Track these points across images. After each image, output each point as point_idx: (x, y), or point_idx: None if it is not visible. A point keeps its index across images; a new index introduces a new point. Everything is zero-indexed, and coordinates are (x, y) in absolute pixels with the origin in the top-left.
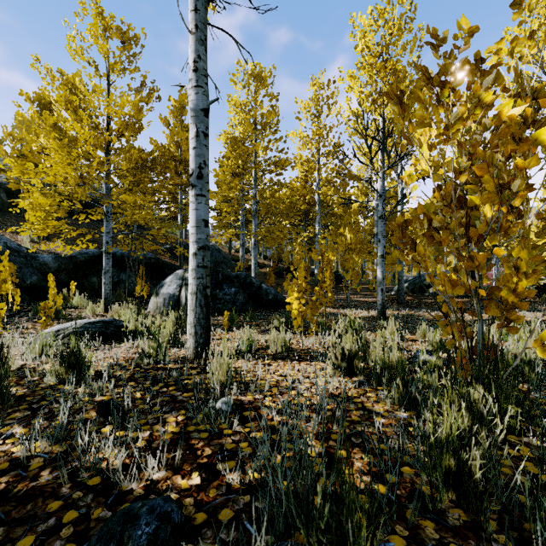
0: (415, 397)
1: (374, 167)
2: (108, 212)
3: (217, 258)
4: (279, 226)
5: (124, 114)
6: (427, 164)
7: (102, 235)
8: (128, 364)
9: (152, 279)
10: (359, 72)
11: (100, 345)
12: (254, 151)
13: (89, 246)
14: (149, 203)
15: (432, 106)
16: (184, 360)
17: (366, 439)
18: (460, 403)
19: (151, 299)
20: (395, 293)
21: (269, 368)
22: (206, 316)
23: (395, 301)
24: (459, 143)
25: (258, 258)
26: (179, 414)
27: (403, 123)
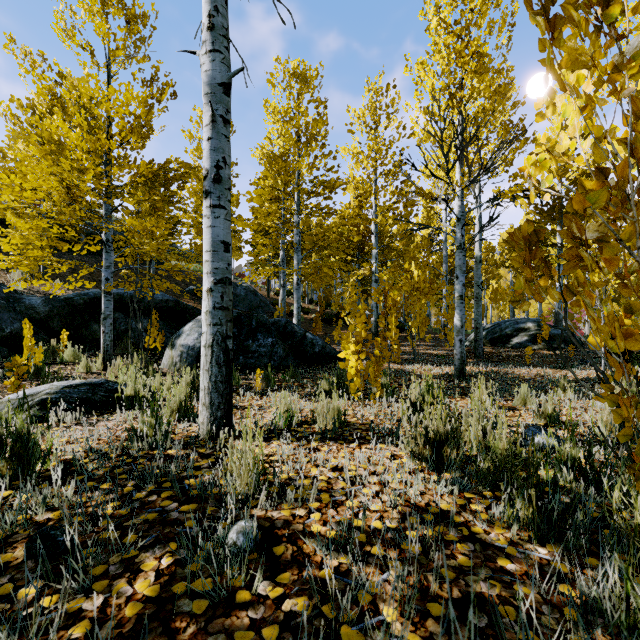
0: (558, 520)
1: (453, 181)
2: (109, 241)
3: (253, 301)
4: (328, 261)
5: (129, 114)
6: (588, 127)
7: (101, 270)
8: (111, 449)
9: (169, 327)
10: (433, 57)
11: (82, 418)
12: (297, 169)
13: (96, 286)
14: (171, 235)
15: (590, 34)
16: (194, 442)
17: (501, 627)
18: (639, 534)
19: (165, 353)
20: (469, 344)
21: (316, 457)
22: (227, 379)
23: (471, 354)
24: (632, 99)
25: (302, 301)
26: (166, 551)
27: (552, 51)
